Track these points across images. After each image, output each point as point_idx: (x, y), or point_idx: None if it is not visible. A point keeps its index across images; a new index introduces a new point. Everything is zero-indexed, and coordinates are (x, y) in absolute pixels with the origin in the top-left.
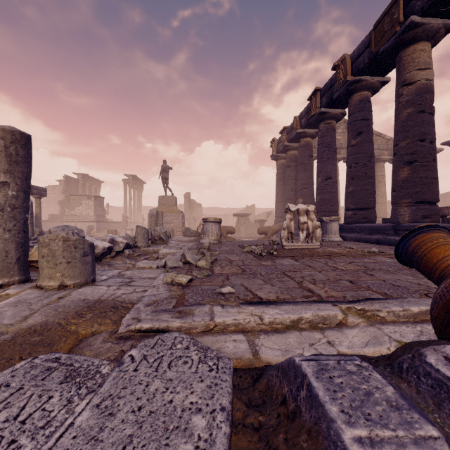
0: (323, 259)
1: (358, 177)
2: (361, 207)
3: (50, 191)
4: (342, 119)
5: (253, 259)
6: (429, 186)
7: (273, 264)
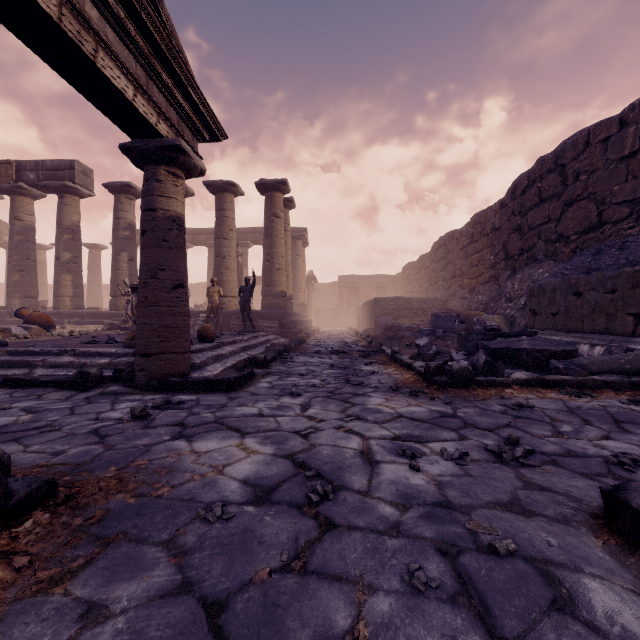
0: None
1: None
2: None
3: None
4: None
5: None
6: (33, 288)
7: None
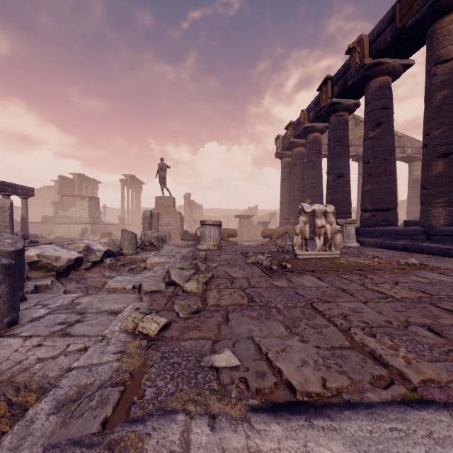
0: (353, 275)
1: (377, 174)
2: (381, 208)
3: (45, 192)
4: (355, 110)
5: (261, 275)
6: None
7: (290, 285)
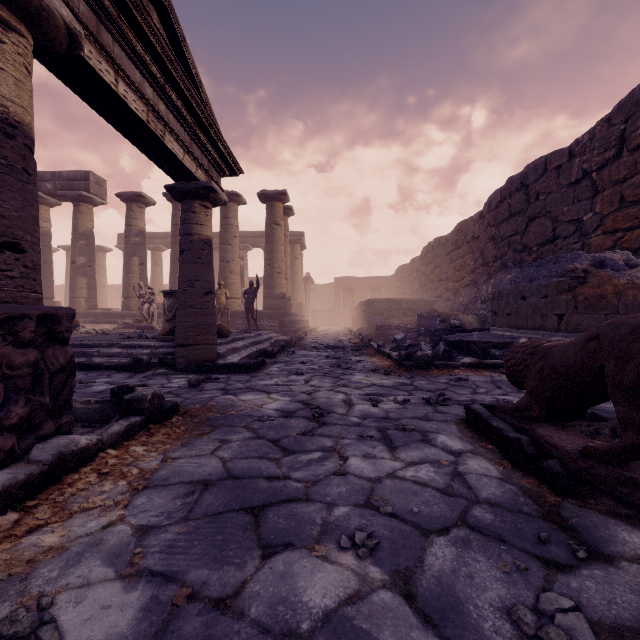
0: None
1: None
2: None
3: None
4: None
5: None
6: (49, 290)
7: None
